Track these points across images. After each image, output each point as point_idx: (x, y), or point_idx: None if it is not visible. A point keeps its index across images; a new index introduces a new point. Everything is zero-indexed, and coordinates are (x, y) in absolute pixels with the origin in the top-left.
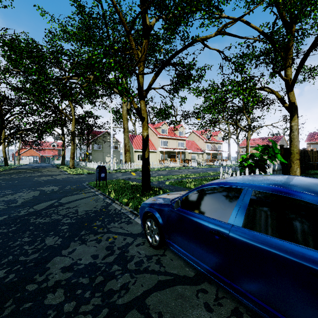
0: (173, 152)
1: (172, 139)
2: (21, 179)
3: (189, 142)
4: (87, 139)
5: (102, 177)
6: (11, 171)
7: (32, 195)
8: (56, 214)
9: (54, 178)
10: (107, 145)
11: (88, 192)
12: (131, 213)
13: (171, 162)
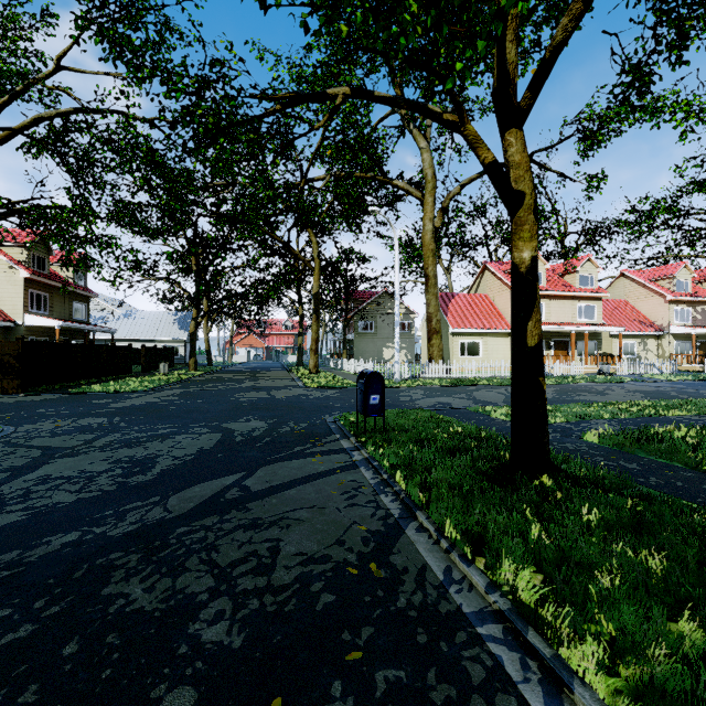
0: (561, 335)
1: (558, 298)
2: (212, 394)
3: (609, 306)
4: (345, 311)
5: (371, 405)
6: (209, 376)
7: (200, 445)
8: (202, 561)
9: (271, 397)
10: (386, 323)
11: (331, 451)
12: (511, 635)
13: (556, 362)
